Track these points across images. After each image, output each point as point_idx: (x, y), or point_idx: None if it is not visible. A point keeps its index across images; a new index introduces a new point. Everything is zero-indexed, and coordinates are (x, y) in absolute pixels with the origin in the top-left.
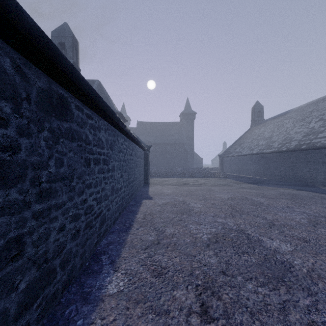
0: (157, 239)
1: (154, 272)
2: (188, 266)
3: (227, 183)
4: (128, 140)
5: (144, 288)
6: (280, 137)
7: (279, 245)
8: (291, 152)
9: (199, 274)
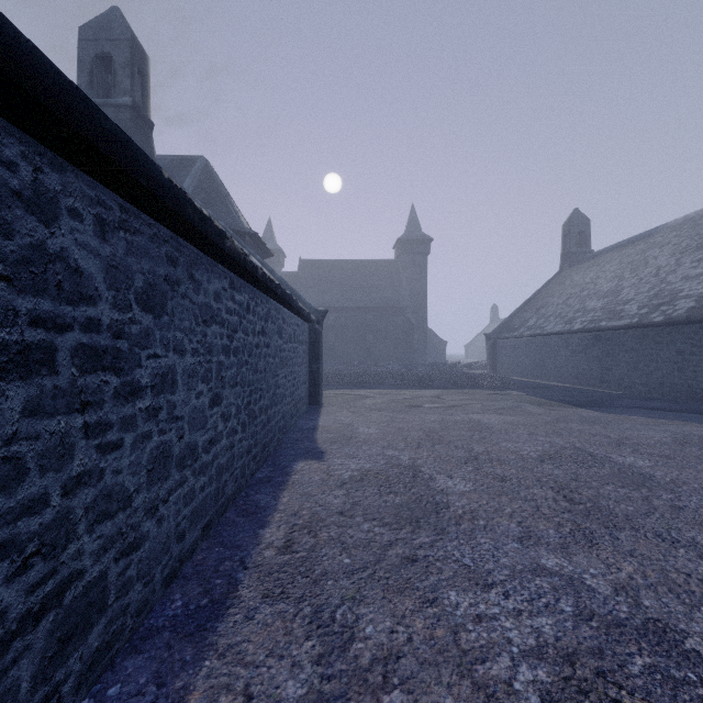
0: (318, 696)
1: None
2: None
3: (519, 405)
4: (247, 289)
5: None
6: (644, 291)
7: None
8: (677, 325)
9: None
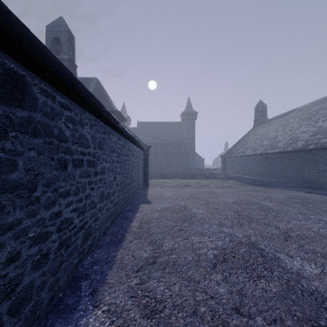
0: (152, 256)
1: (145, 309)
2: (190, 299)
3: (231, 185)
4: (123, 139)
5: None
6: (286, 137)
7: (302, 266)
8: (297, 152)
9: (205, 313)
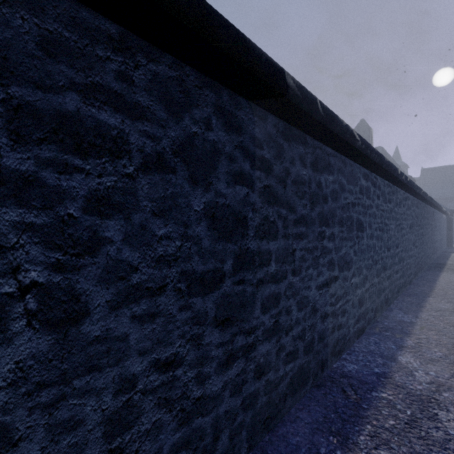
0: None
1: None
2: None
3: None
4: (440, 213)
5: None
6: None
7: None
8: None
9: None
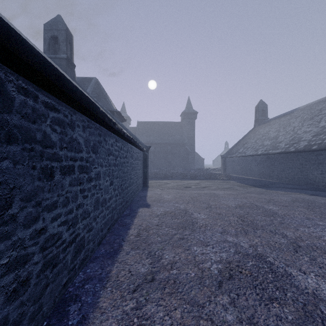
0: (151, 271)
1: None
2: None
3: (232, 186)
4: (121, 141)
5: None
6: (287, 137)
7: (318, 285)
8: (300, 152)
9: None
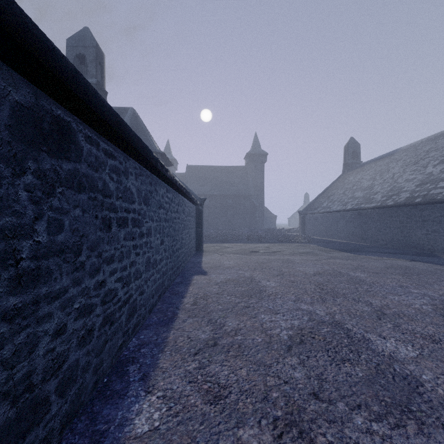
0: (213, 337)
1: (207, 395)
2: (260, 384)
3: (312, 251)
4: (172, 191)
5: (192, 424)
6: (385, 187)
7: (396, 348)
8: (400, 207)
9: (278, 399)
